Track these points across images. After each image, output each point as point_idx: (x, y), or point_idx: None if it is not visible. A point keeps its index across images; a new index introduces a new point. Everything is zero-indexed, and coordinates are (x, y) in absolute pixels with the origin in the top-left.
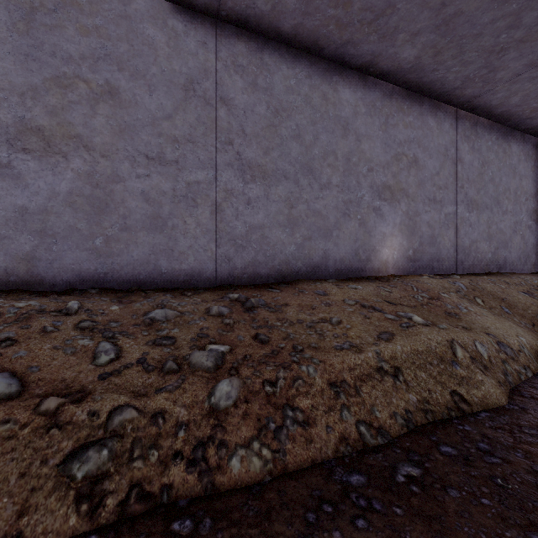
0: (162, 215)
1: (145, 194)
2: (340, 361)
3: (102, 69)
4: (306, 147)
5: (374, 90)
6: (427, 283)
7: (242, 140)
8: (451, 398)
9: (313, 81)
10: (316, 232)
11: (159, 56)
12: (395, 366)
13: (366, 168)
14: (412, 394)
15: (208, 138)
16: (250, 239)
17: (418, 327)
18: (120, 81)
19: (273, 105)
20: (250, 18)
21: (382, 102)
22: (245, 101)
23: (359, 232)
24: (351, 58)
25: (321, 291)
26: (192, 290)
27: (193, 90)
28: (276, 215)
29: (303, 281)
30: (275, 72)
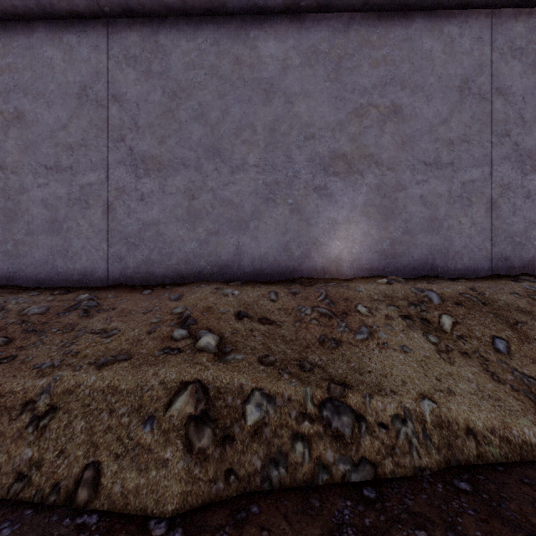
0: (59, 219)
1: (44, 201)
2: (1, 383)
3: (12, 99)
4: (212, 126)
5: (316, 30)
6: (360, 290)
7: (135, 134)
8: (79, 474)
9: (222, 46)
10: (225, 225)
11: (56, 73)
12: (54, 404)
13: (302, 136)
14: (31, 449)
15: (100, 139)
16: (144, 236)
17: (176, 354)
18: (26, 105)
19: (170, 88)
20: (130, 2)
21: (331, 42)
22: (138, 92)
23: (290, 221)
24: (265, 0)
25: (179, 295)
26: (78, 289)
27: (86, 95)
28: (174, 209)
29: (197, 282)
30: (172, 51)
